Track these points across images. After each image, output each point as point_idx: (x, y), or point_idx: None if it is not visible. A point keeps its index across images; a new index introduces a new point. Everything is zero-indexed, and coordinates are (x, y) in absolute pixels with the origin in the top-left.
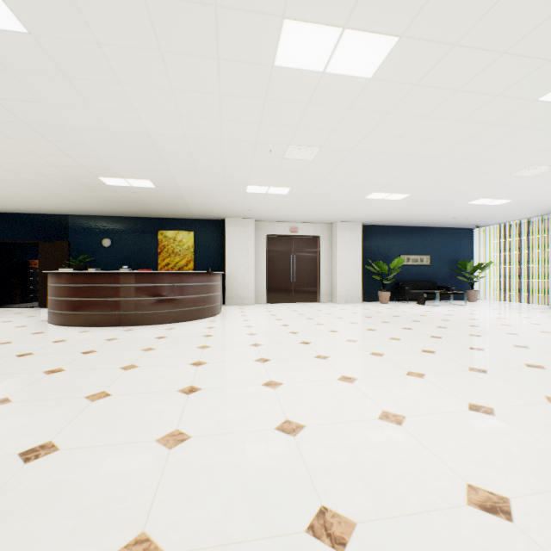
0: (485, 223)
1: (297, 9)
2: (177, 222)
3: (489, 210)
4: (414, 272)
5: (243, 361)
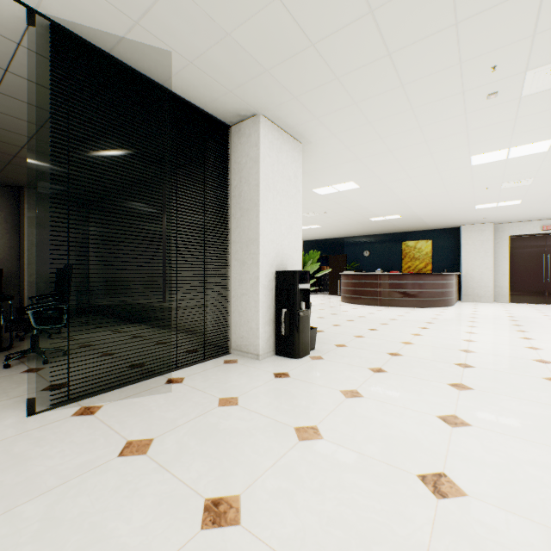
0: None
1: (476, 153)
2: (416, 234)
3: None
4: None
5: (457, 325)
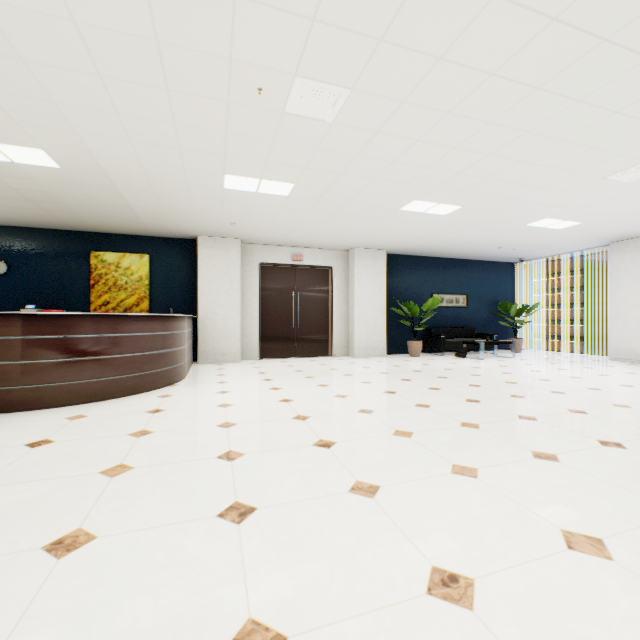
0: (531, 256)
1: None
2: (123, 240)
3: (546, 237)
4: (449, 316)
5: (190, 519)
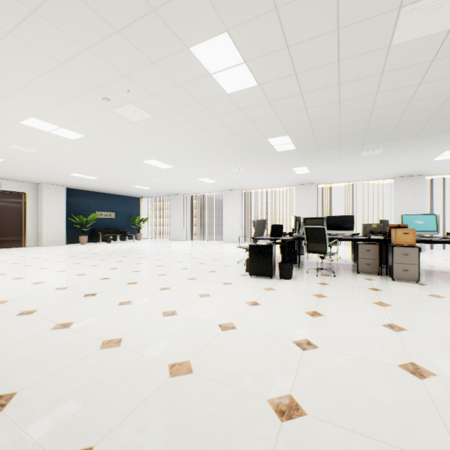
0: (145, 196)
1: (40, 118)
2: None
3: (144, 191)
4: (106, 223)
5: None
